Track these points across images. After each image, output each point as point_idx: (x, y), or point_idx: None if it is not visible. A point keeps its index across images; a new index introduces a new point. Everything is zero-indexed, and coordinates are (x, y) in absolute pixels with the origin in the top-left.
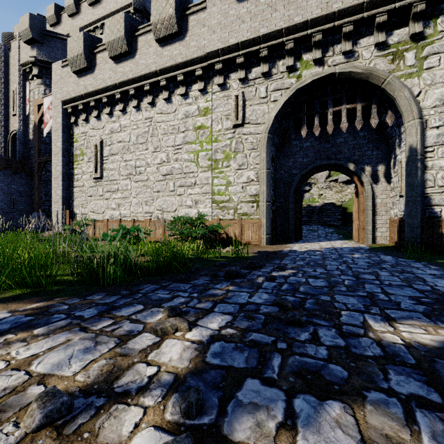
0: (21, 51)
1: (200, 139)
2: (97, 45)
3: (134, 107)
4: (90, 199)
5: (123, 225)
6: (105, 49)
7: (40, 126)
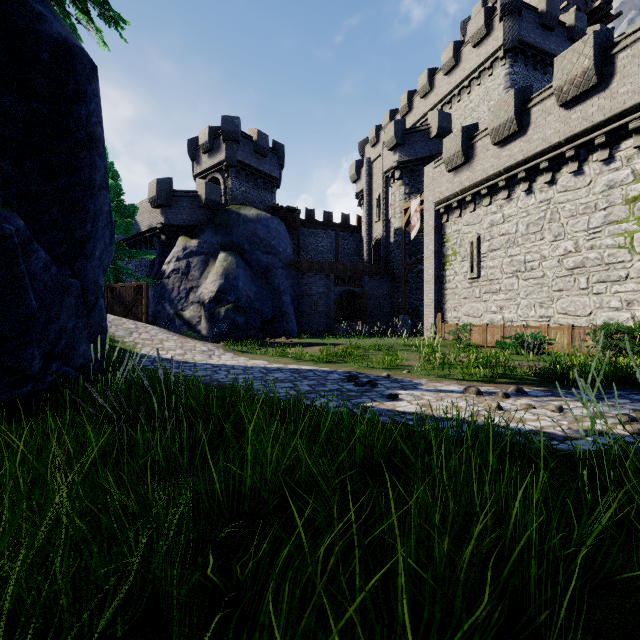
0: (384, 160)
1: (636, 215)
2: (475, 134)
3: (523, 192)
4: (464, 302)
5: (518, 333)
6: (485, 136)
7: (405, 230)
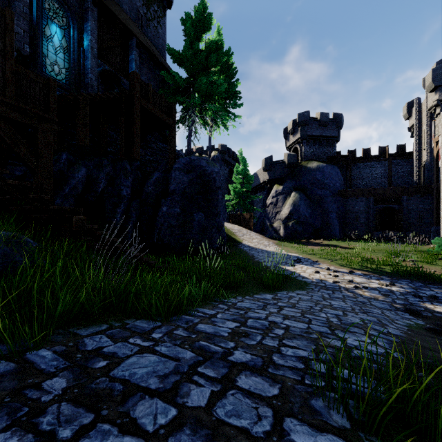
0: (427, 99)
1: None
2: None
3: None
4: None
5: None
6: None
7: (438, 158)
